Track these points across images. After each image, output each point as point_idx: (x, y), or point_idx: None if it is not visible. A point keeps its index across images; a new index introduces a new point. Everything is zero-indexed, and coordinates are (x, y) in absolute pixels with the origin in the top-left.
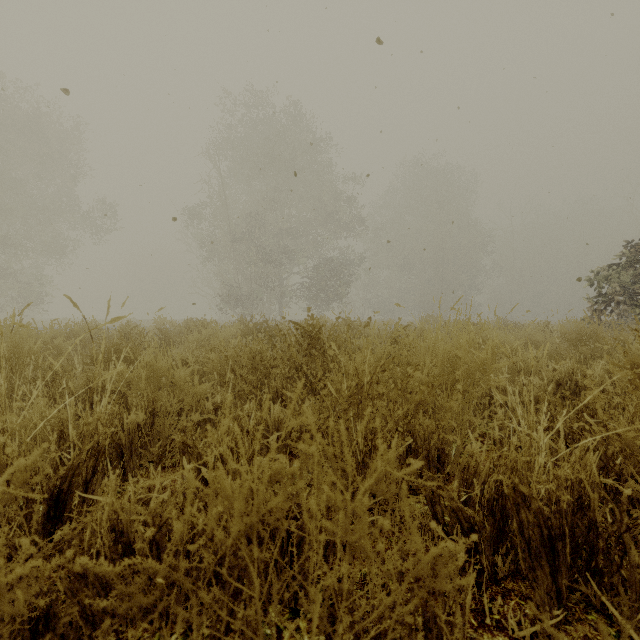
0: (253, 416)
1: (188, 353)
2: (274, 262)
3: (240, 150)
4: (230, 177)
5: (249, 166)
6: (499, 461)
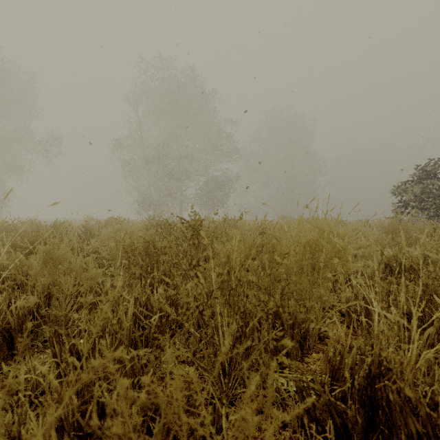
0: (133, 301)
1: (100, 243)
2: (176, 179)
3: (152, 99)
4: (145, 118)
5: (158, 111)
6: (367, 348)
